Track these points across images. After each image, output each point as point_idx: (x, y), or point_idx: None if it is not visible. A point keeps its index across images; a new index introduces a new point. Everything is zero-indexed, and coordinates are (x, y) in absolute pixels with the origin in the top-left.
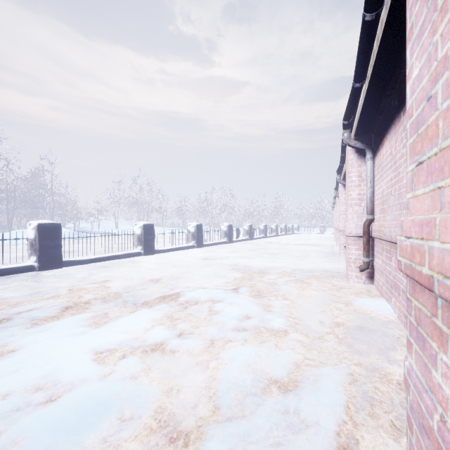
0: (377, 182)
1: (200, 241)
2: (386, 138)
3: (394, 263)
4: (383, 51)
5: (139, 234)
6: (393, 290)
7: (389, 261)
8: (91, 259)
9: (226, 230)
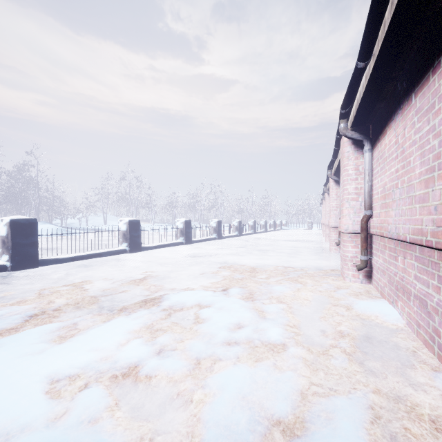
0: (376, 175)
1: (188, 237)
2: (389, 127)
3: (401, 263)
4: (398, 19)
5: (124, 230)
6: (400, 293)
7: (393, 261)
8: (72, 257)
9: (215, 226)
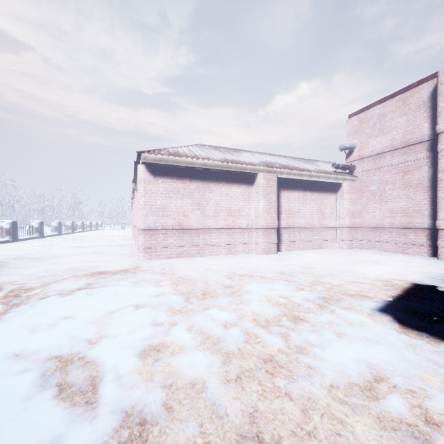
0: None
1: (15, 236)
2: None
3: None
4: None
5: None
6: None
7: None
8: None
9: (38, 226)
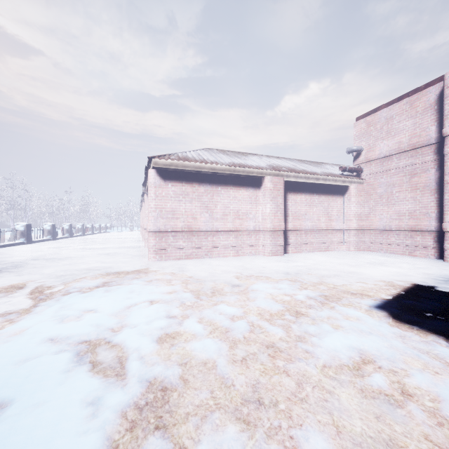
0: None
1: (29, 238)
2: None
3: None
4: None
5: None
6: None
7: None
8: None
9: (50, 229)
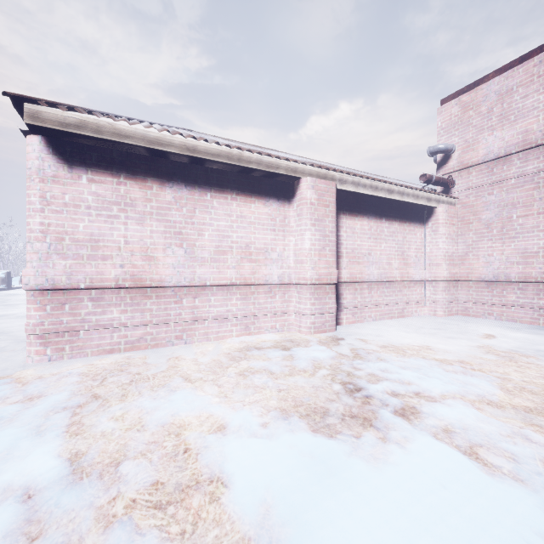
0: None
1: None
2: None
3: None
4: None
5: None
6: None
7: None
8: None
9: None
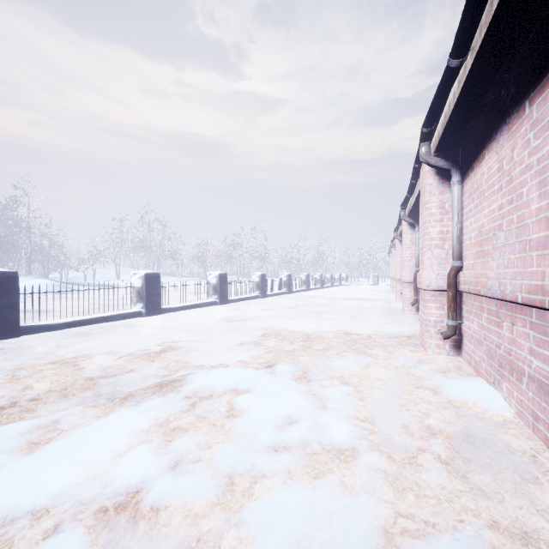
0: (468, 215)
1: (223, 296)
2: (488, 149)
3: (507, 331)
4: None
5: (139, 287)
6: (505, 372)
7: (495, 328)
8: (67, 322)
9: (258, 281)
